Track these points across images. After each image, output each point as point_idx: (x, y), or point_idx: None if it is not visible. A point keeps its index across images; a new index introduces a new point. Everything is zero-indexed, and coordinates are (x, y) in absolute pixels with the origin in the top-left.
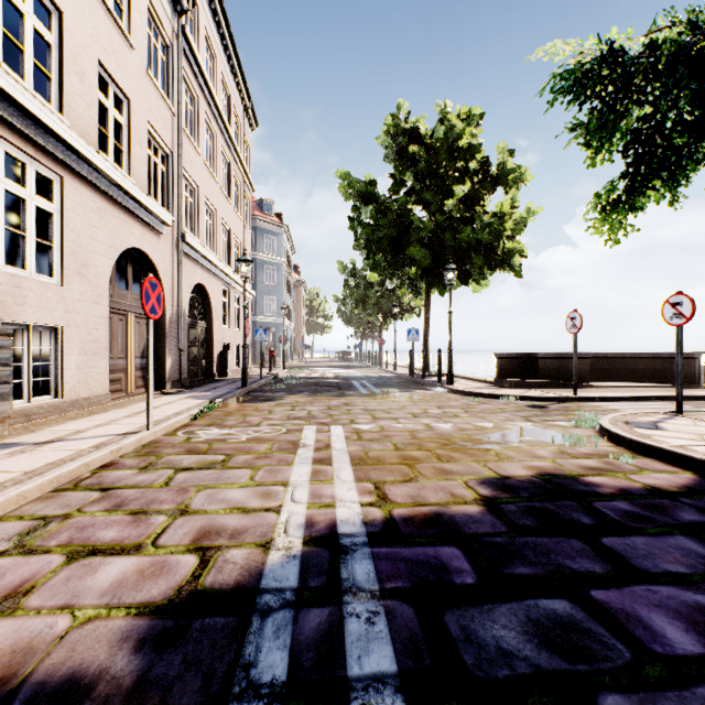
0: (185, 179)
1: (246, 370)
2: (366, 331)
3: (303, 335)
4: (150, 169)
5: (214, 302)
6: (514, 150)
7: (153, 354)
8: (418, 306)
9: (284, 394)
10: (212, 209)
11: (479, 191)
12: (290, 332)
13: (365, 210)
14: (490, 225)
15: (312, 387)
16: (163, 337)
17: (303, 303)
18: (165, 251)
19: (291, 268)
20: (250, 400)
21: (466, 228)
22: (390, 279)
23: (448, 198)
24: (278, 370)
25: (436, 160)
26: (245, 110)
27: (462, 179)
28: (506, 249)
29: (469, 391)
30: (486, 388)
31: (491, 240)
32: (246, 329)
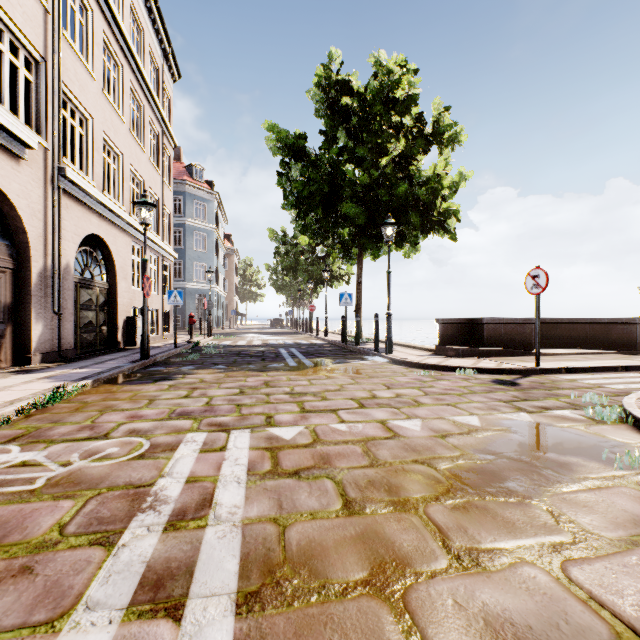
0: (71, 103)
1: (145, 339)
2: (297, 298)
3: (236, 302)
4: (3, 69)
5: (118, 259)
6: (450, 107)
7: (12, 318)
8: (347, 274)
9: (191, 369)
10: (116, 151)
11: (414, 148)
12: (222, 299)
13: (295, 169)
14: (428, 182)
15: (231, 357)
16: (28, 296)
17: (236, 271)
18: (31, 184)
19: (223, 236)
20: (139, 379)
21: (403, 183)
22: (321, 242)
23: (382, 156)
24: (202, 337)
25: (371, 112)
26: (164, 55)
27: (396, 135)
28: (442, 210)
29: (415, 362)
30: (430, 357)
31: (427, 200)
32: (144, 288)
